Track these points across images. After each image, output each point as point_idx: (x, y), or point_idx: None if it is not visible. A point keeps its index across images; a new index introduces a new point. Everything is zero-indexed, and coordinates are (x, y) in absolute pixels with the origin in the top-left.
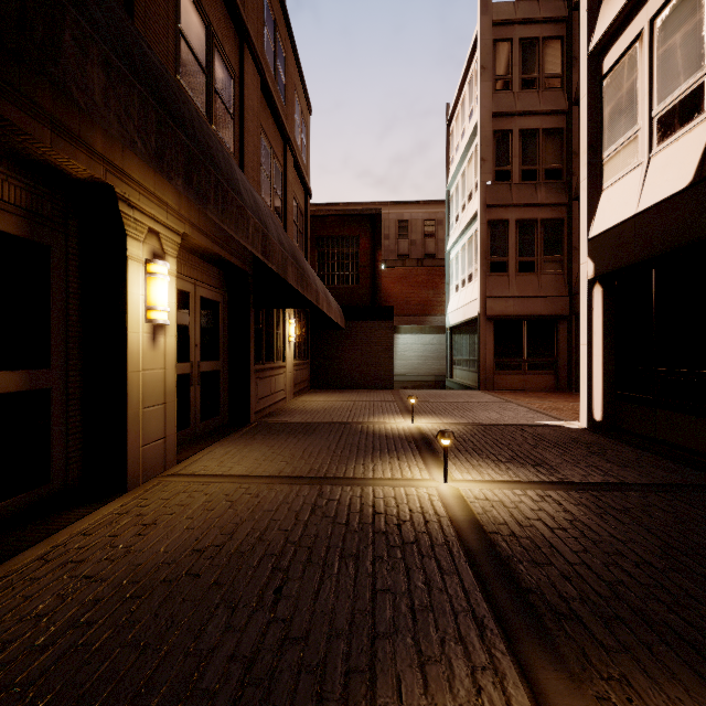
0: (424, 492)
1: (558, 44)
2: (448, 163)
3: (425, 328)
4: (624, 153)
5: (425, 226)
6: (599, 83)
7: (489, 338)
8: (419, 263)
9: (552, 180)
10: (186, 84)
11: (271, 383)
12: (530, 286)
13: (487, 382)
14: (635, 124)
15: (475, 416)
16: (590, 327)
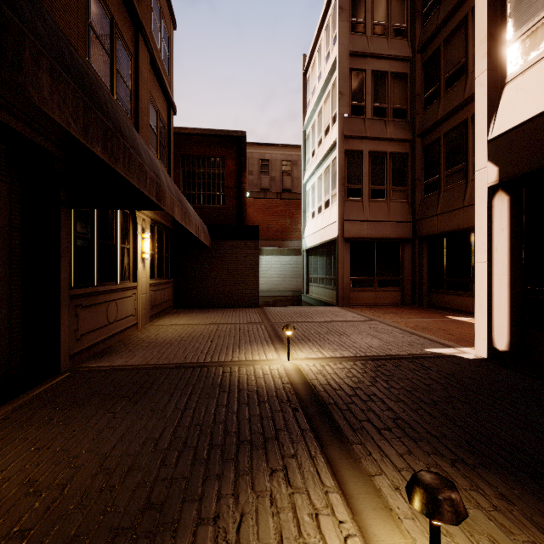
0: None
1: None
2: (305, 107)
3: (284, 250)
4: None
5: (283, 166)
6: None
7: (346, 258)
8: (278, 195)
9: (398, 118)
10: None
11: (110, 309)
12: (380, 211)
13: (344, 298)
14: None
15: (355, 343)
16: (490, 241)
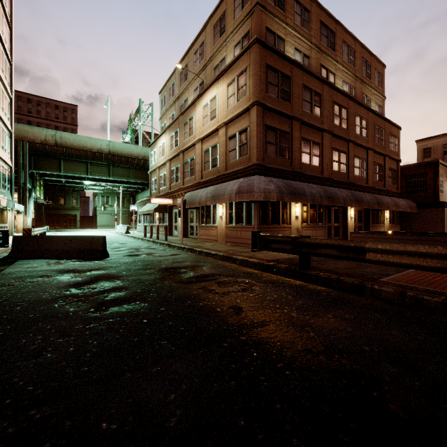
0: None
1: None
2: None
3: None
4: None
5: None
6: None
7: None
8: None
9: None
10: (355, 174)
11: (377, 230)
12: None
13: None
14: None
15: None
16: None
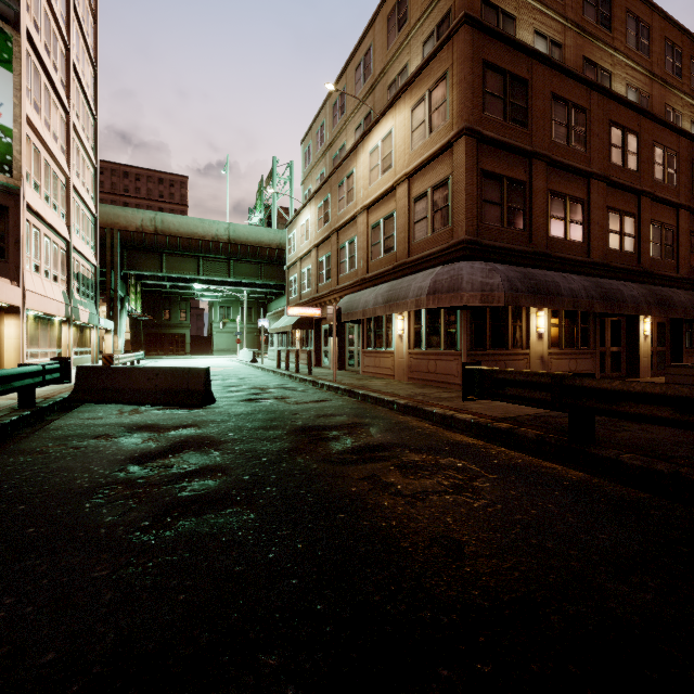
0: None
1: None
2: None
3: None
4: None
5: None
6: None
7: None
8: None
9: None
10: (653, 256)
11: None
12: None
13: None
14: None
15: None
16: None
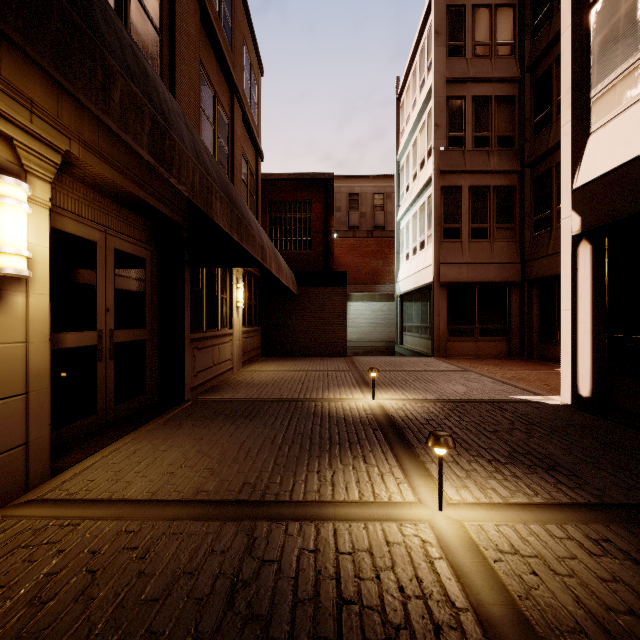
0: (413, 535)
1: (510, 12)
2: (398, 135)
3: (375, 295)
4: (623, 86)
5: (374, 199)
6: (585, 12)
7: (442, 304)
8: (369, 234)
9: (504, 147)
10: None
11: (214, 353)
12: (482, 252)
13: (440, 349)
14: (639, 47)
15: (441, 389)
16: (575, 289)
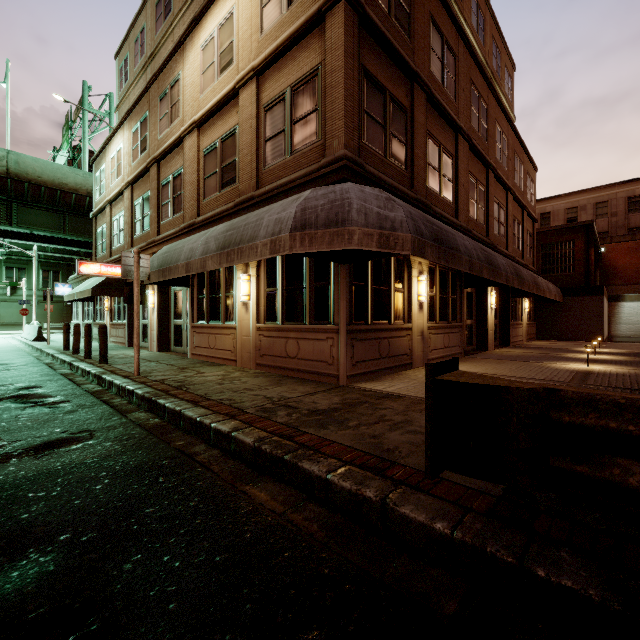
0: (584, 356)
1: None
2: None
3: None
4: None
5: None
6: None
7: None
8: None
9: None
10: (494, 231)
11: (517, 331)
12: None
13: None
14: None
15: None
16: None
